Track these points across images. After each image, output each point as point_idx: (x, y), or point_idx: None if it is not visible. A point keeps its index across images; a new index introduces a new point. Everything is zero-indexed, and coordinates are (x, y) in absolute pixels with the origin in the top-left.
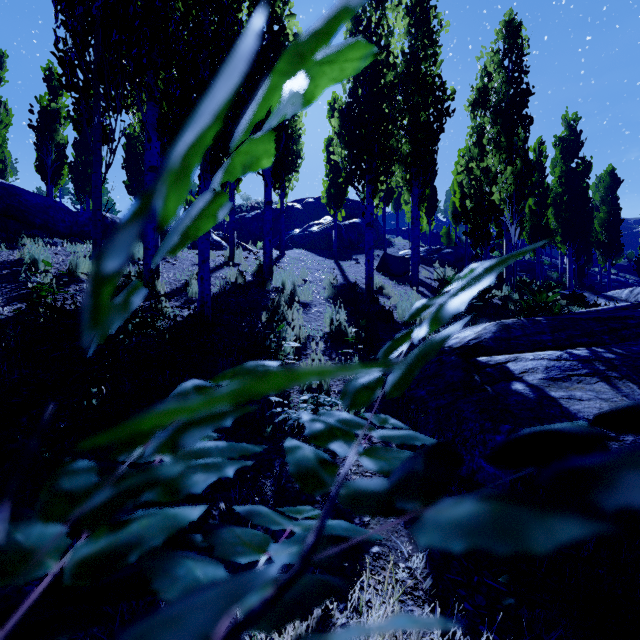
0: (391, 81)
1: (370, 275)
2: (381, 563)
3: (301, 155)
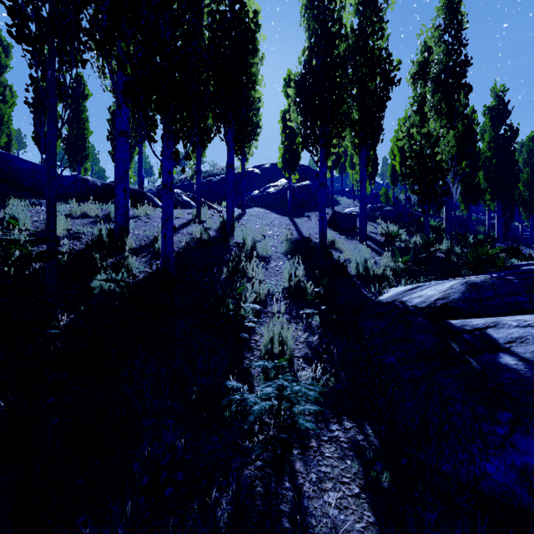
0: (344, 51)
1: (323, 231)
2: None
3: (260, 125)
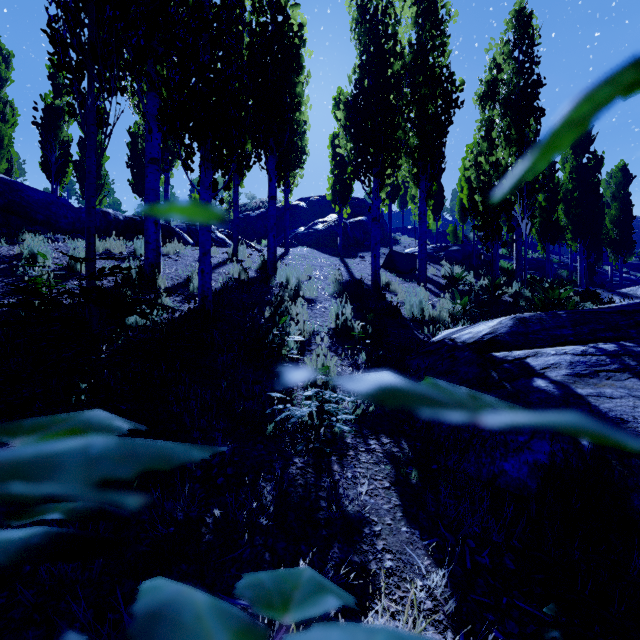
0: (398, 70)
1: (376, 271)
2: (395, 580)
3: (306, 151)
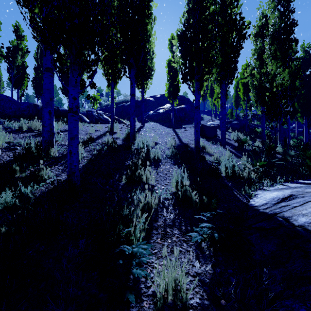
0: (213, 10)
1: (198, 140)
2: None
3: (153, 69)
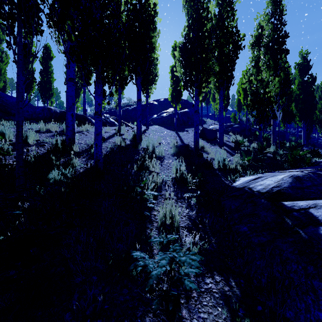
0: (210, 28)
1: (197, 140)
2: None
3: (157, 75)
